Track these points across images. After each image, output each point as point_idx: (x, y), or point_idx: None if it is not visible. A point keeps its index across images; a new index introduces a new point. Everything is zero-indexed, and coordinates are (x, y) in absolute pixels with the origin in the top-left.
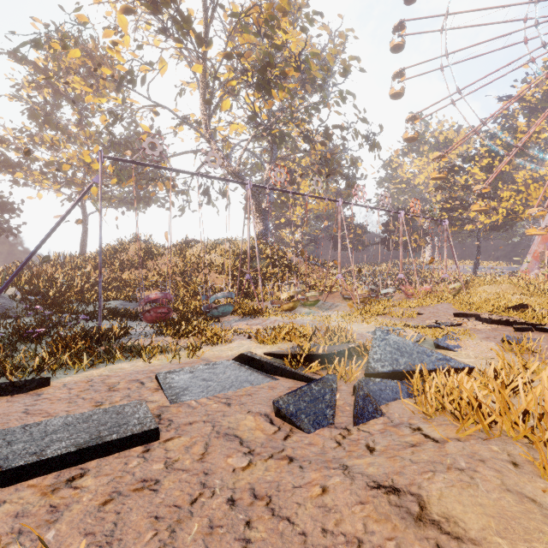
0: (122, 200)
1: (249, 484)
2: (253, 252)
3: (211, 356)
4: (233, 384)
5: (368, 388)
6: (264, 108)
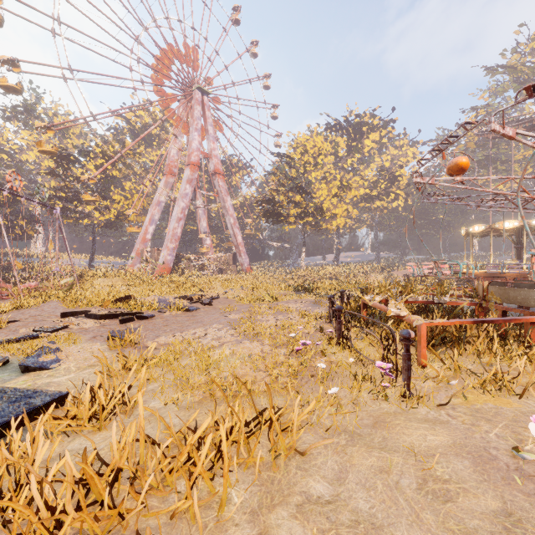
0: None
1: None
2: None
3: None
4: None
5: None
6: None
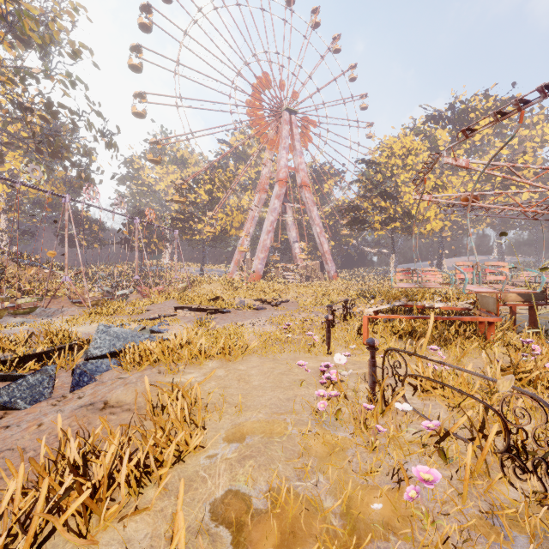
0: None
1: None
2: None
3: None
4: None
5: (86, 368)
6: None
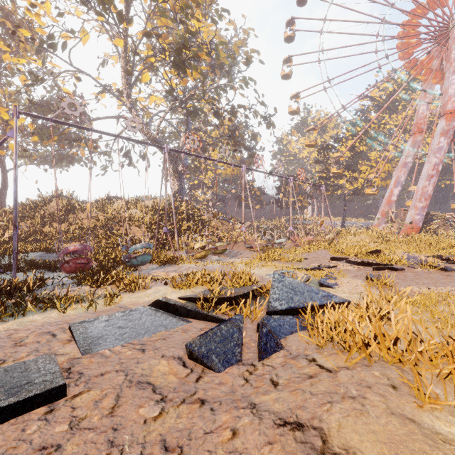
0: (45, 158)
1: (160, 435)
2: (170, 208)
3: (129, 303)
4: (148, 329)
5: (270, 324)
6: (180, 84)
